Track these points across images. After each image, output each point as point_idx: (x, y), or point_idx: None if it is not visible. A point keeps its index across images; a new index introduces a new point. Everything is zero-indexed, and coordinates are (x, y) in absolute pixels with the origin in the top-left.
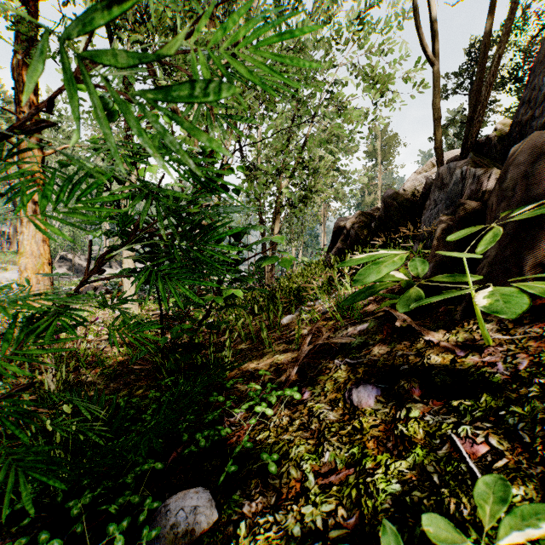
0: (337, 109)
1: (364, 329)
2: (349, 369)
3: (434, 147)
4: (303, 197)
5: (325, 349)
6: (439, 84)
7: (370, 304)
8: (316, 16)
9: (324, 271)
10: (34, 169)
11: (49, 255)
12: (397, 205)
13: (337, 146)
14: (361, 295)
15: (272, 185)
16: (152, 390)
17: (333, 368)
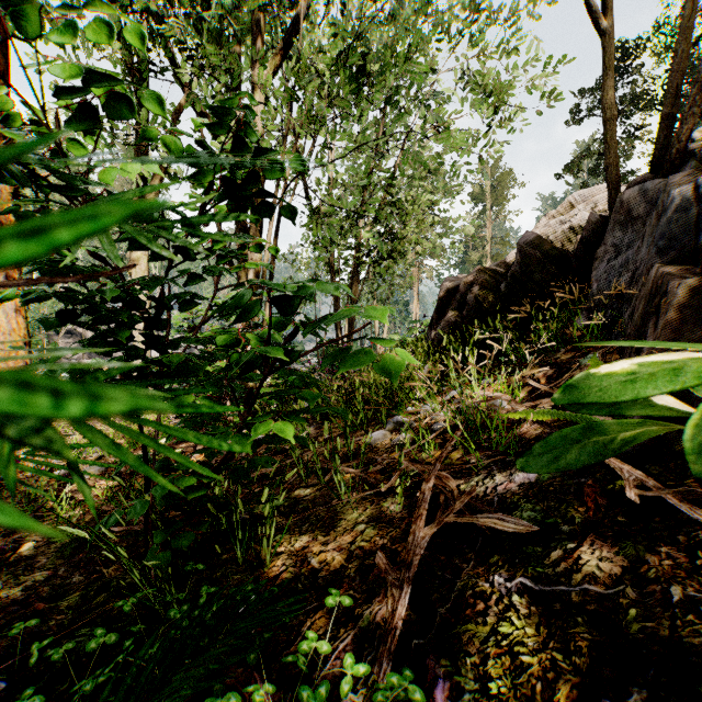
0: (437, 132)
1: (533, 484)
2: (537, 613)
3: (605, 164)
4: (391, 251)
5: (459, 526)
6: (612, 66)
7: (526, 423)
8: (408, 6)
9: (433, 358)
10: (3, 206)
11: (27, 330)
12: (540, 256)
13: (437, 183)
14: (574, 445)
15: (348, 233)
16: (100, 628)
17: (493, 599)
